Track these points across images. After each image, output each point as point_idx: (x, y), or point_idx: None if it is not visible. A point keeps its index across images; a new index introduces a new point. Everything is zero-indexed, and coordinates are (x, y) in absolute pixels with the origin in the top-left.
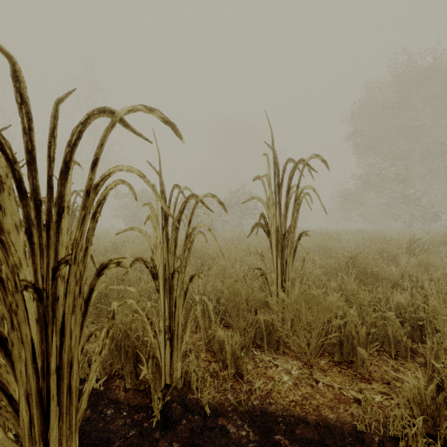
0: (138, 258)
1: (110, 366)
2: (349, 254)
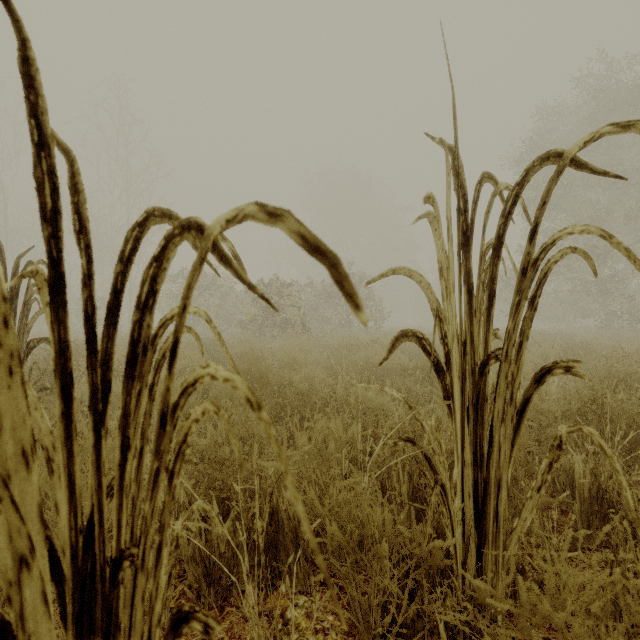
0: None
1: None
2: (591, 394)
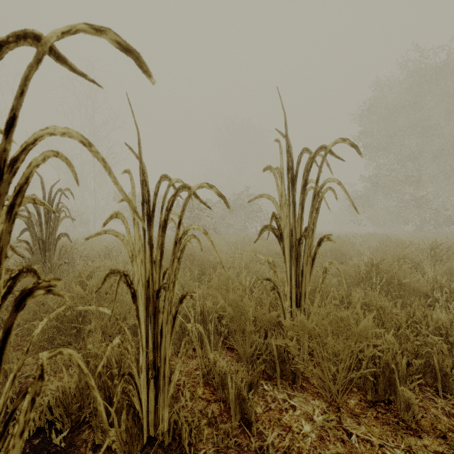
0: (114, 271)
1: (79, 409)
2: (371, 261)
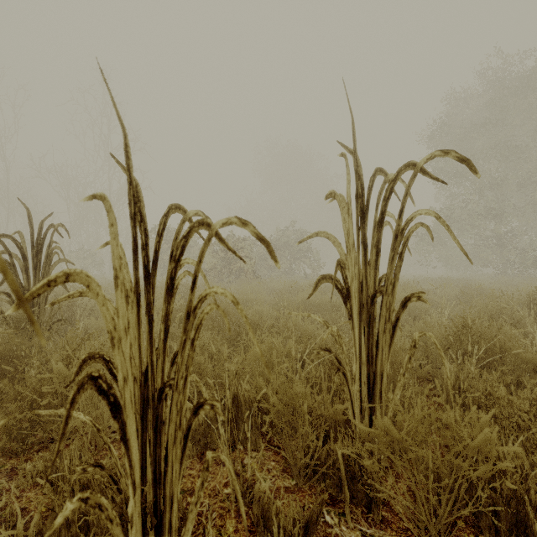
0: (94, 354)
1: None
2: (462, 321)
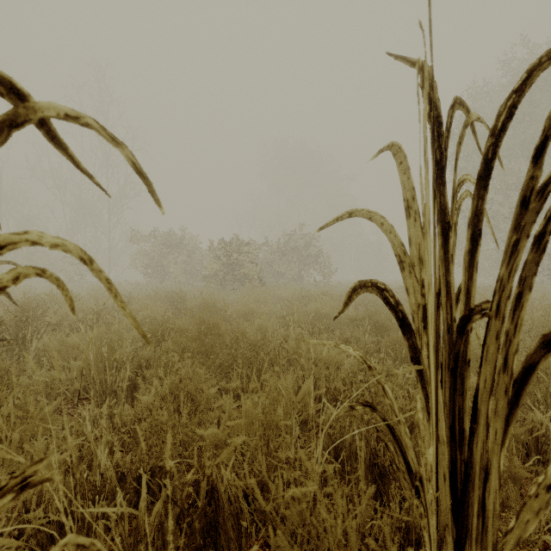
0: None
1: None
2: None
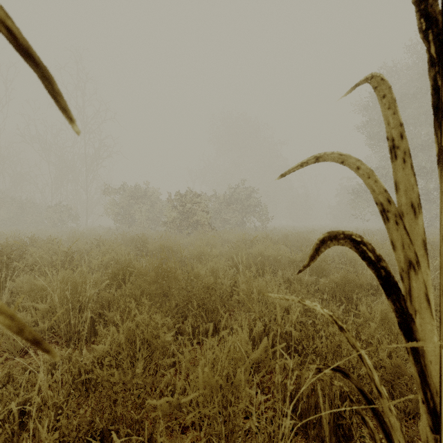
0: None
1: None
2: None
